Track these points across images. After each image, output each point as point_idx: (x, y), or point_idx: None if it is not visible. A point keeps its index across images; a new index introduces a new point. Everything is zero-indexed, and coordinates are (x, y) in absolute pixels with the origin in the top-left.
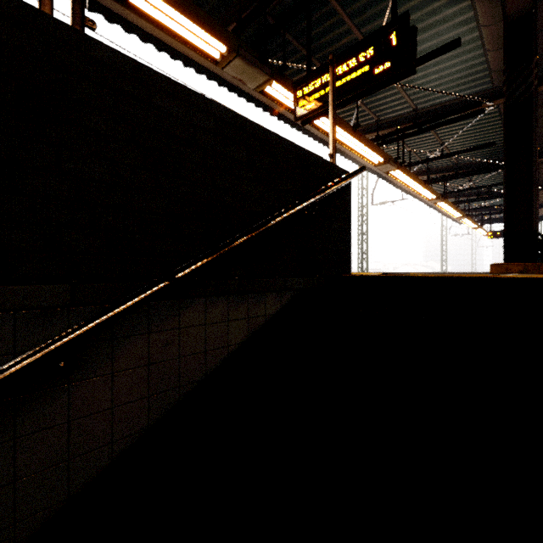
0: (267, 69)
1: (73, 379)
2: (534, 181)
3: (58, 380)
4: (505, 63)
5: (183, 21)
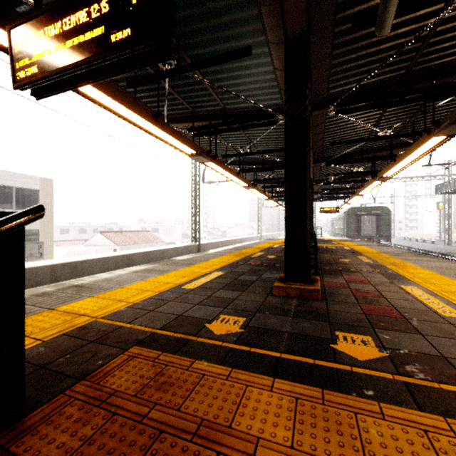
0: None
1: None
2: (308, 204)
3: None
4: (286, 82)
5: None
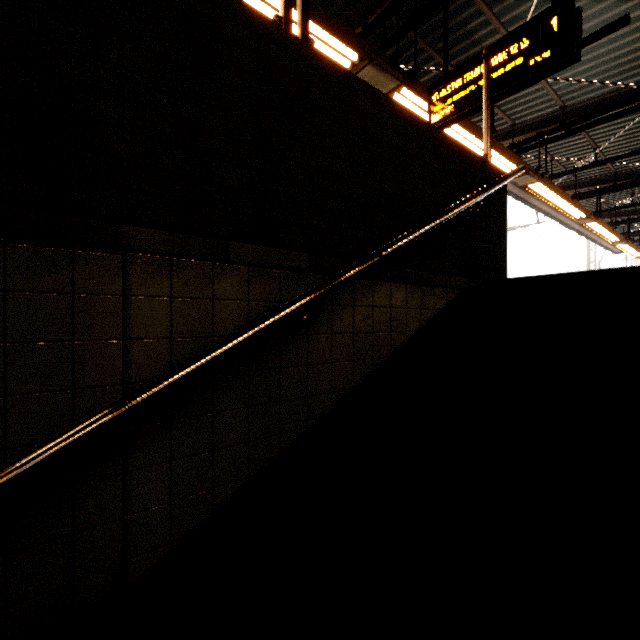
0: (398, 74)
1: (309, 332)
2: None
3: (302, 330)
4: None
5: (319, 33)
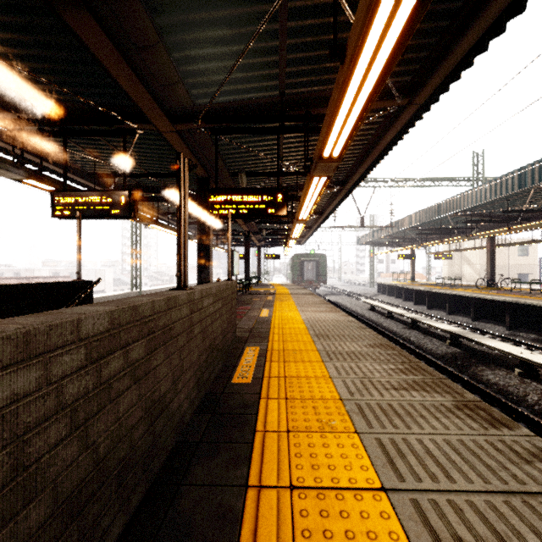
0: (24, 172)
1: None
2: (209, 267)
3: None
4: (198, 200)
5: None
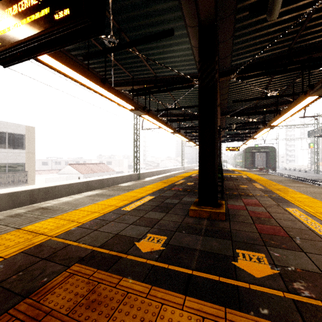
0: None
1: None
2: (216, 147)
3: None
4: (199, 55)
5: None
